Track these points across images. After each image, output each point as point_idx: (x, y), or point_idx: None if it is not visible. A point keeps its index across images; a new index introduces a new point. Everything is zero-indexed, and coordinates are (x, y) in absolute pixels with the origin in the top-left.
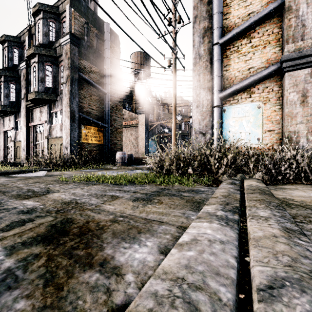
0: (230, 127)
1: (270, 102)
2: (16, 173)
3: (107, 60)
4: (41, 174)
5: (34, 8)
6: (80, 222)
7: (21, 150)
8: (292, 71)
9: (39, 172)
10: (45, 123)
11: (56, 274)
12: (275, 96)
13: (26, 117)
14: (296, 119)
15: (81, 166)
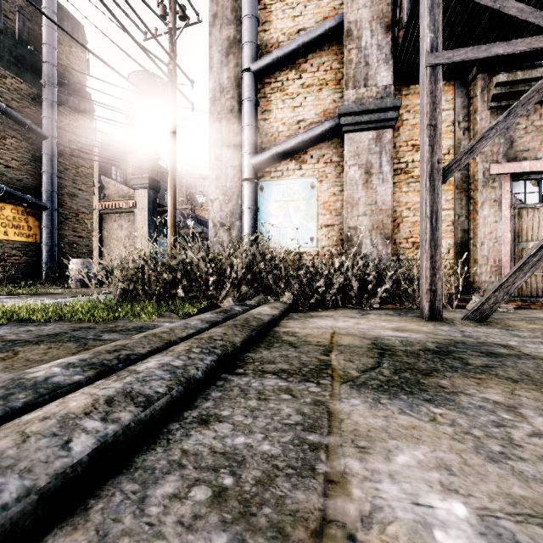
0: (271, 217)
1: (328, 180)
2: None
3: (48, 68)
4: None
5: None
6: None
7: None
8: (353, 133)
9: None
10: None
11: None
12: (334, 171)
13: None
14: (357, 208)
15: None
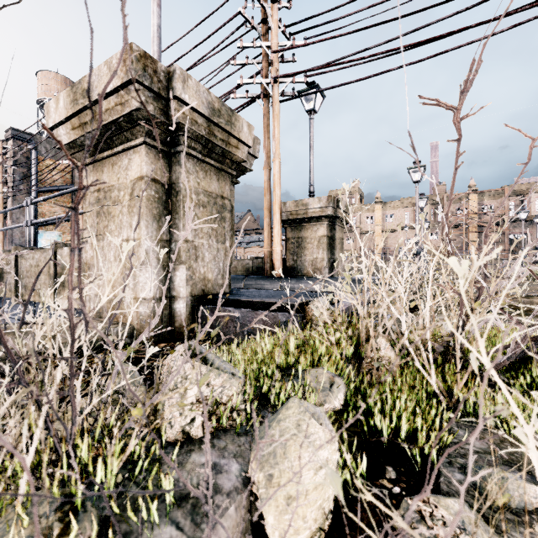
0: (43, 245)
1: (66, 234)
2: None
3: None
4: None
5: None
6: None
7: None
8: None
9: None
10: None
11: None
12: (68, 232)
13: None
14: None
15: None
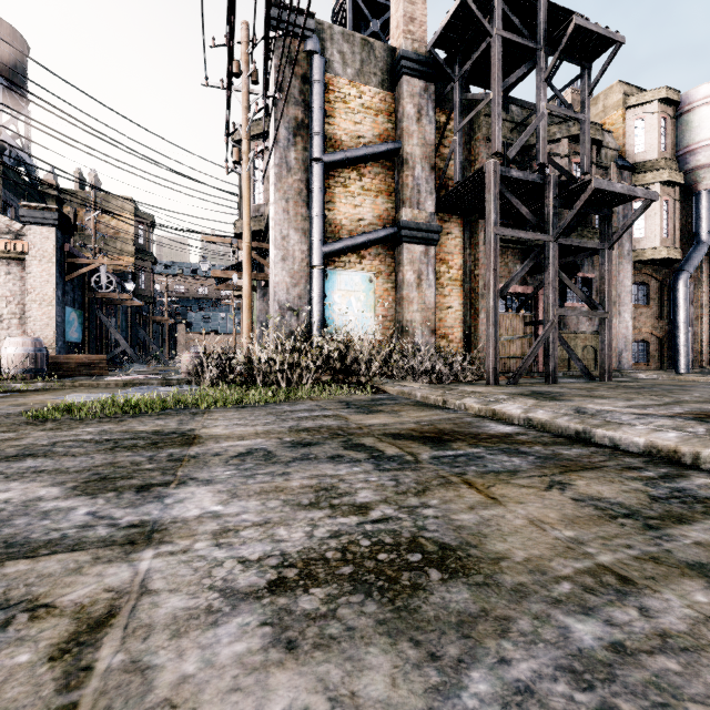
0: (335, 305)
1: (383, 277)
2: None
3: None
4: None
5: None
6: (408, 432)
7: None
8: (410, 244)
9: None
10: None
11: (510, 442)
12: (388, 270)
13: None
14: (413, 306)
15: None
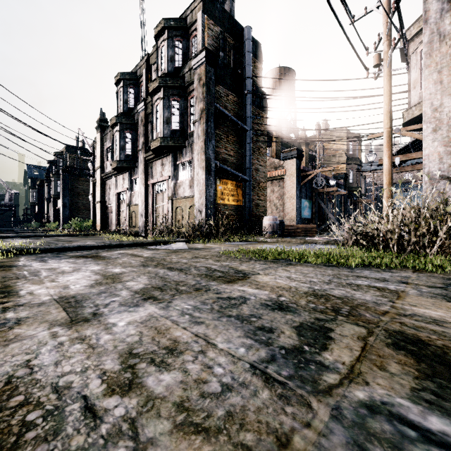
0: None
1: None
2: (151, 244)
3: (248, 81)
4: (182, 247)
5: (157, 27)
6: (450, 346)
7: (139, 216)
8: None
9: (176, 244)
10: (168, 179)
11: None
12: None
13: (144, 173)
14: None
15: (221, 238)
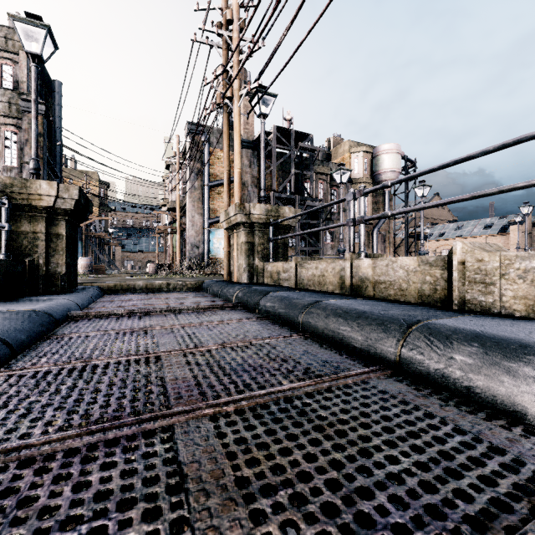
0: (214, 244)
1: None
2: None
3: (60, 132)
4: None
5: None
6: None
7: None
8: None
9: None
10: None
11: None
12: None
13: None
14: None
15: None
